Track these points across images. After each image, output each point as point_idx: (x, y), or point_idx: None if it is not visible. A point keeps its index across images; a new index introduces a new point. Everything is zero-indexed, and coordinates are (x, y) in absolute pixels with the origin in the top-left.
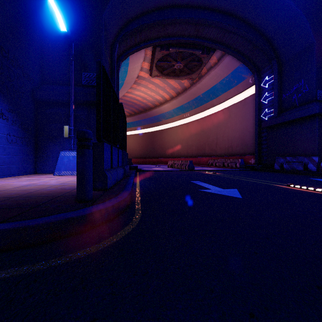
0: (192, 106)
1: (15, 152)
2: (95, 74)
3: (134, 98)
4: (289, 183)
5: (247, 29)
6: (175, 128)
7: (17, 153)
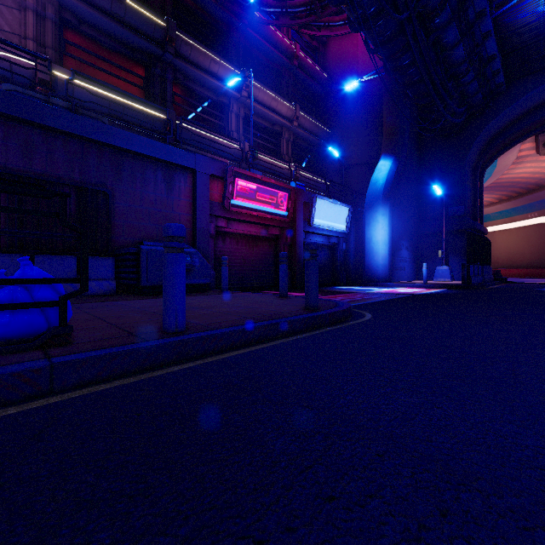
0: None
1: (411, 267)
2: (459, 207)
3: (513, 177)
4: None
5: None
6: None
7: (411, 268)
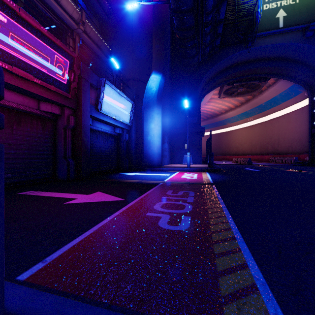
0: (256, 112)
1: (168, 155)
2: (194, 117)
3: (204, 110)
4: (289, 169)
5: (294, 65)
6: (240, 130)
7: (169, 155)
